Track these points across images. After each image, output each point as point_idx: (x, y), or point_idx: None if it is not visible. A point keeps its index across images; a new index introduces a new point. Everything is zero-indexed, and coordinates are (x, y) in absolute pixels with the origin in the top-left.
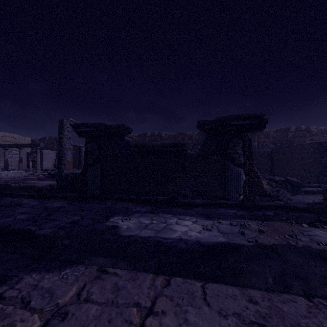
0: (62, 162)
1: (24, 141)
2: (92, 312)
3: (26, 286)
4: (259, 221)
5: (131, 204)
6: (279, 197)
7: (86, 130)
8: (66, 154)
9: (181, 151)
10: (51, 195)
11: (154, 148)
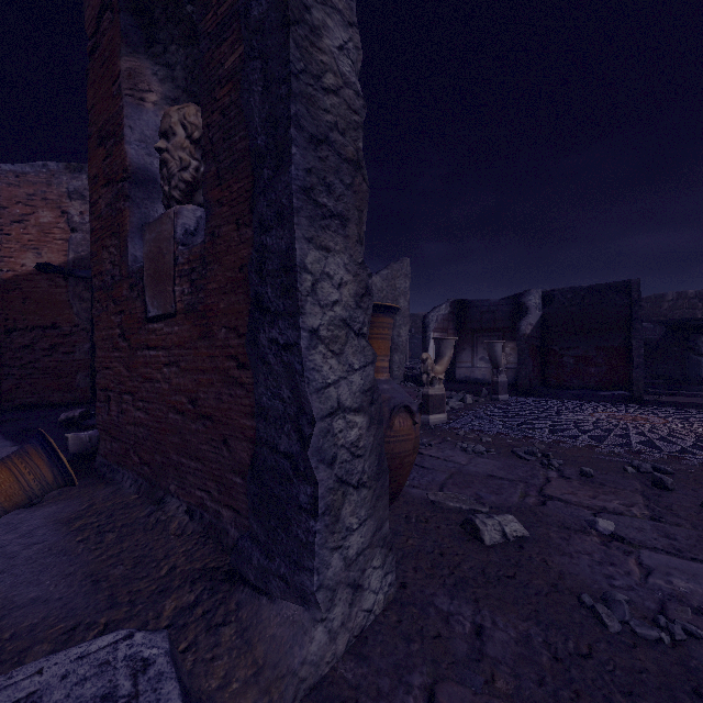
0: None
1: None
2: None
3: None
4: None
5: None
6: None
7: None
8: None
9: None
10: None
11: None
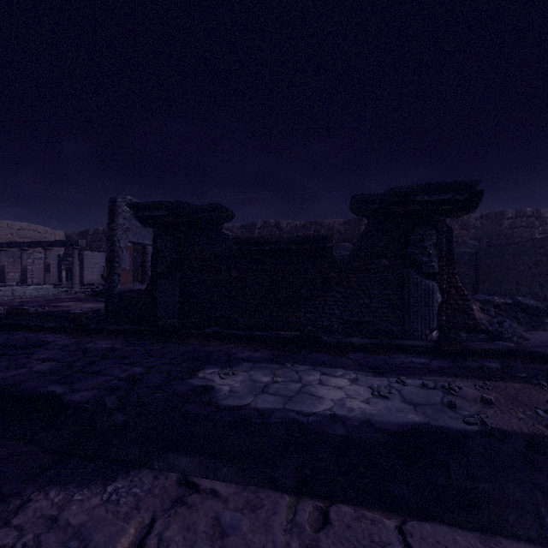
0: (114, 270)
1: (54, 237)
2: None
3: (34, 520)
4: (476, 380)
5: (234, 345)
6: (504, 334)
7: (155, 214)
8: (120, 257)
9: (323, 250)
10: (95, 328)
11: (274, 246)
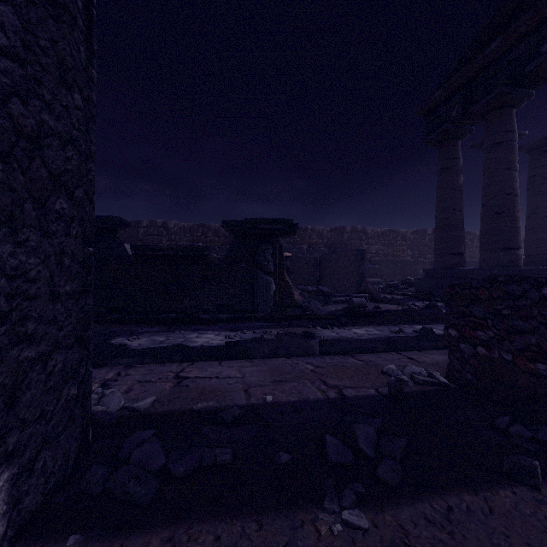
0: None
1: None
2: (137, 377)
3: None
4: (281, 328)
5: (134, 326)
6: (310, 308)
7: None
8: None
9: (202, 256)
10: None
11: (165, 252)
